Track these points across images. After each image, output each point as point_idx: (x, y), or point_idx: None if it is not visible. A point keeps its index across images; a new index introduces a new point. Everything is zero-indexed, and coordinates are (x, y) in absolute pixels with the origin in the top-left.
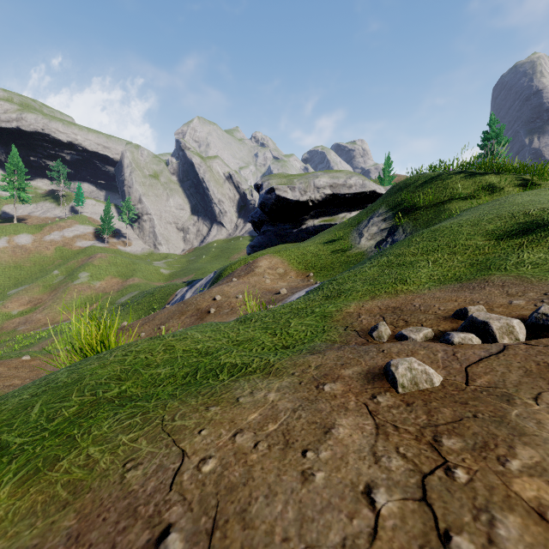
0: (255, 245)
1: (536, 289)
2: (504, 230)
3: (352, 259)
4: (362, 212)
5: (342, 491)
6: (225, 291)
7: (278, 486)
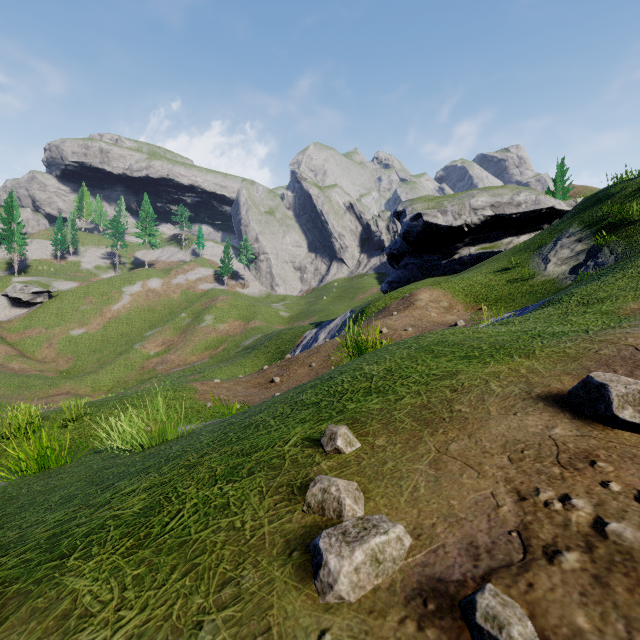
0: (393, 281)
1: None
2: None
3: (539, 288)
4: (542, 233)
5: None
6: (389, 324)
7: None
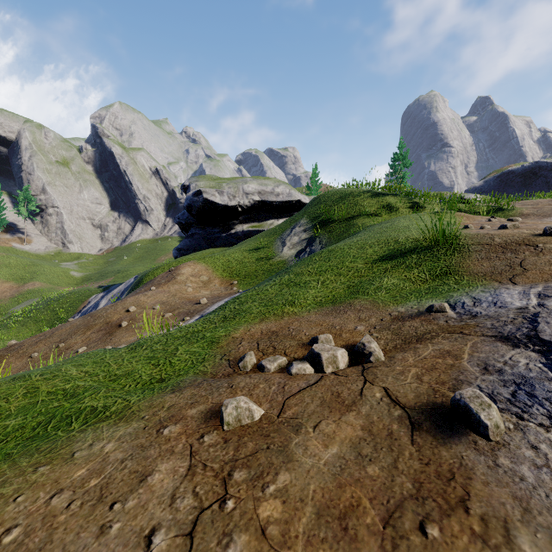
0: (182, 248)
1: (378, 315)
2: (379, 255)
3: (275, 267)
4: (286, 221)
5: (129, 538)
6: (141, 301)
7: (73, 545)
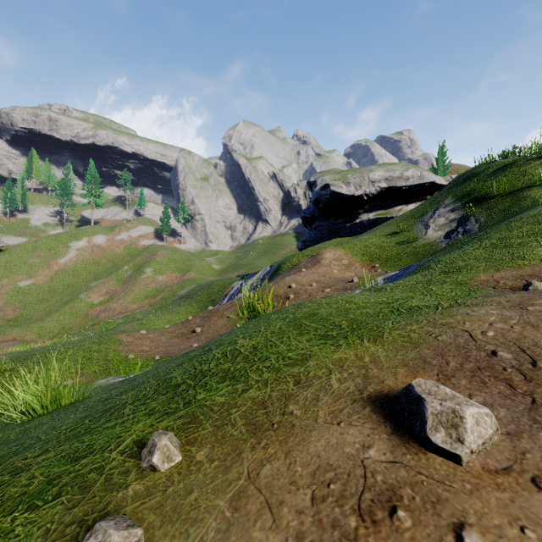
0: (307, 240)
1: None
2: None
3: (420, 250)
4: (424, 203)
5: None
6: (297, 280)
7: None
